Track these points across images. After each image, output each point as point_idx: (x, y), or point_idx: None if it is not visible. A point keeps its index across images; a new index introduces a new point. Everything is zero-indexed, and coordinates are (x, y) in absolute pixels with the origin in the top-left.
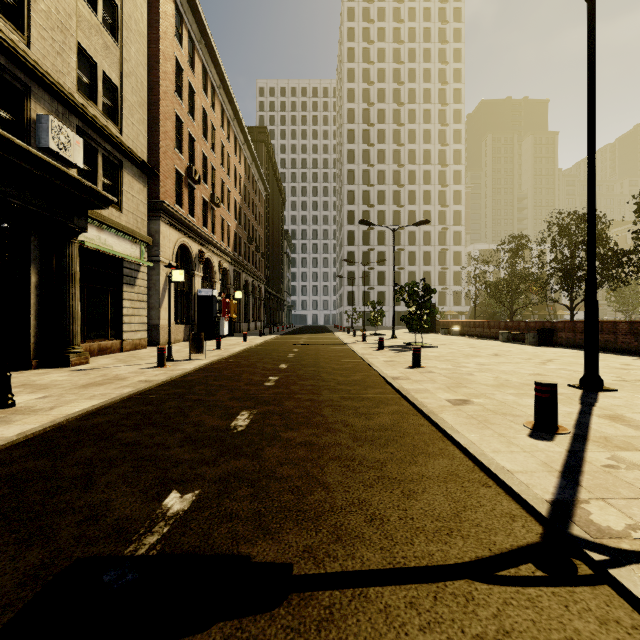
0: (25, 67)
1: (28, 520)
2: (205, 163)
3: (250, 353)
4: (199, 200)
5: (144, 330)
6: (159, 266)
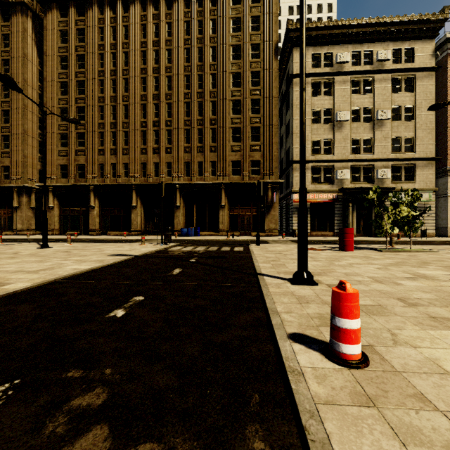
0: (371, 161)
1: (331, 241)
2: None
3: None
4: None
5: (432, 229)
6: (447, 199)
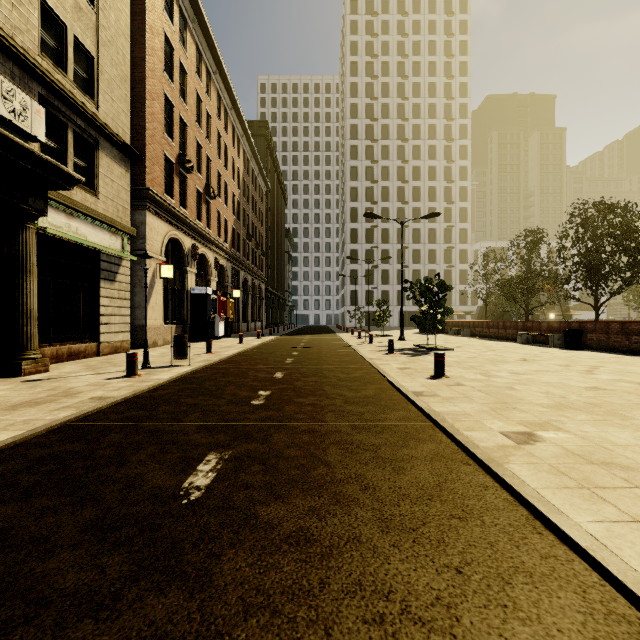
0: None
1: None
2: (199, 152)
3: (243, 357)
4: (192, 191)
5: (126, 331)
6: (145, 260)
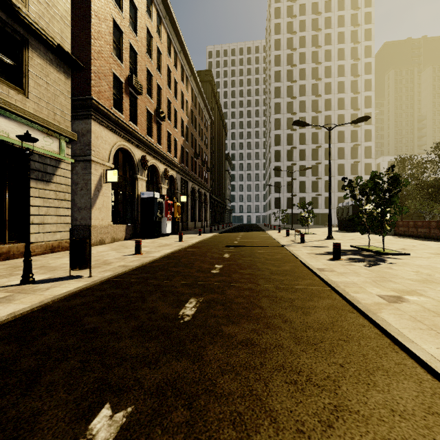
0: None
1: None
2: (150, 80)
3: (168, 261)
4: (143, 111)
5: (66, 231)
6: (90, 165)
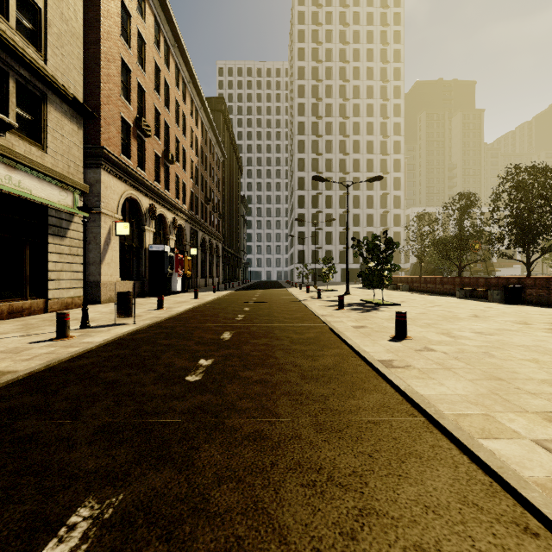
0: None
1: None
2: (158, 118)
3: (194, 314)
4: (150, 154)
5: (79, 287)
6: (100, 218)
